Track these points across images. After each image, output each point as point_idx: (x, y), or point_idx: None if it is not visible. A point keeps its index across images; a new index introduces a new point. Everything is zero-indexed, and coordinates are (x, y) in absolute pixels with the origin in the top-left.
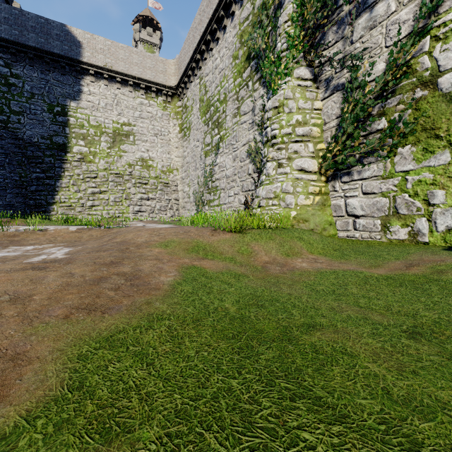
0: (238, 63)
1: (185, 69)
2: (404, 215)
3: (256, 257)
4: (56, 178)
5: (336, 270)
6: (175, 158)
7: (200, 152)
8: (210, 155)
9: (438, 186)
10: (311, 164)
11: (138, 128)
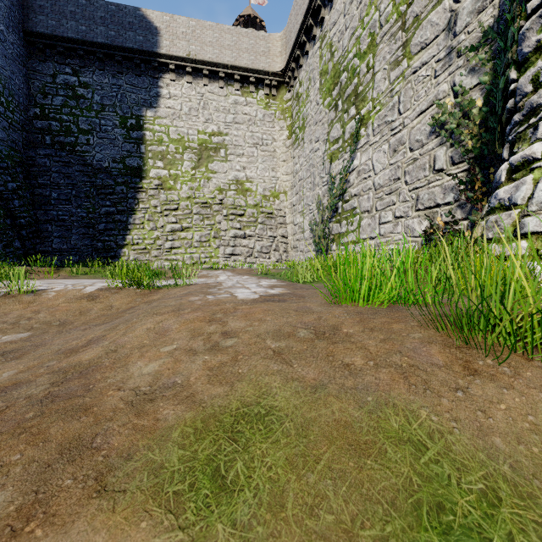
0: None
1: (297, 36)
2: None
3: None
4: (129, 212)
5: None
6: (282, 176)
7: (322, 158)
8: (339, 156)
9: None
10: None
11: (232, 137)
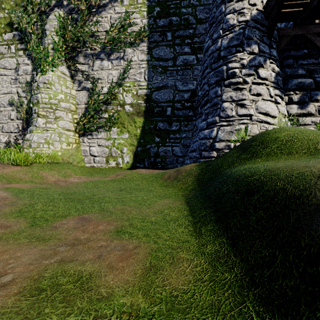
0: None
1: None
2: (114, 156)
3: (47, 179)
4: None
5: (91, 181)
6: None
7: None
8: None
9: (125, 146)
10: (71, 125)
11: None
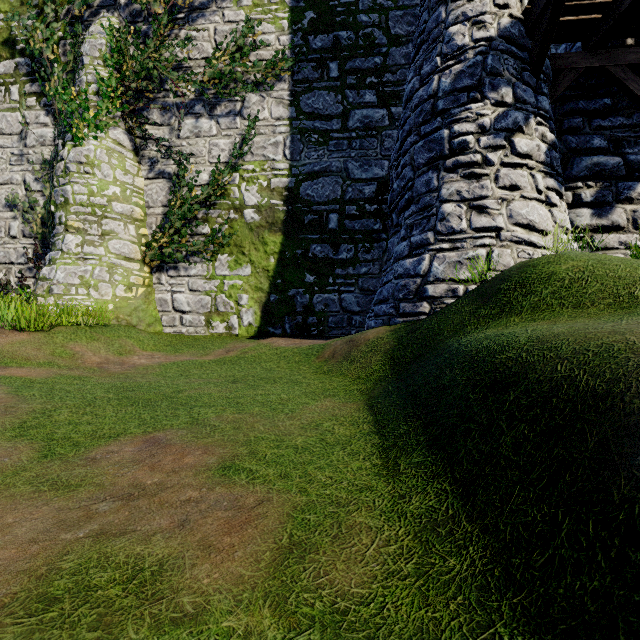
0: None
1: None
2: (223, 312)
3: (83, 359)
4: None
5: (176, 362)
6: None
7: None
8: None
9: (244, 291)
10: (134, 249)
11: None
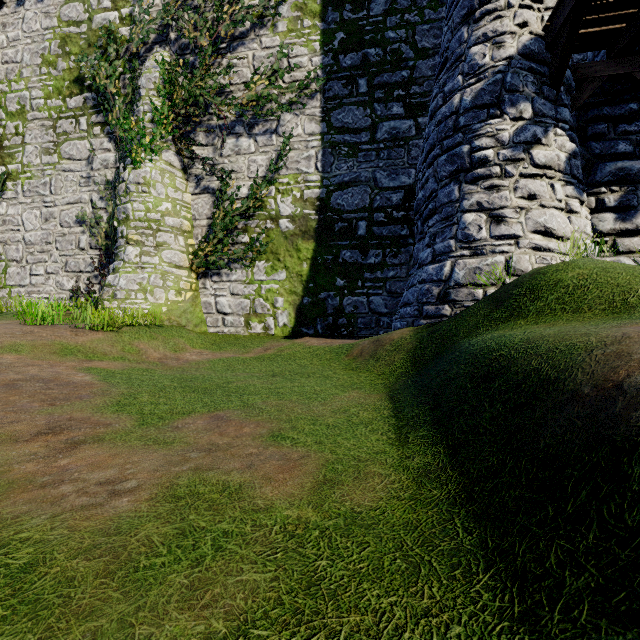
0: (56, 76)
1: None
2: (260, 314)
3: (147, 355)
4: None
5: (221, 358)
6: None
7: None
8: None
9: (280, 294)
10: (183, 258)
11: None
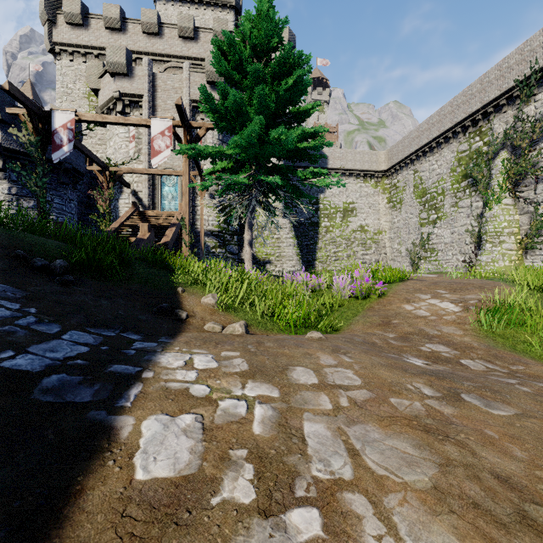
0: (456, 175)
1: (398, 162)
2: None
3: None
4: (315, 244)
5: None
6: (383, 223)
7: (415, 223)
8: (426, 226)
9: None
10: (513, 246)
11: (358, 204)
